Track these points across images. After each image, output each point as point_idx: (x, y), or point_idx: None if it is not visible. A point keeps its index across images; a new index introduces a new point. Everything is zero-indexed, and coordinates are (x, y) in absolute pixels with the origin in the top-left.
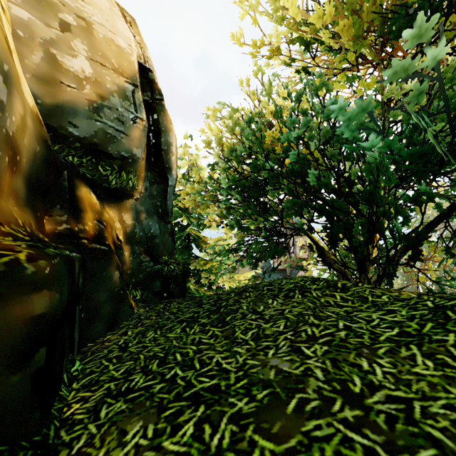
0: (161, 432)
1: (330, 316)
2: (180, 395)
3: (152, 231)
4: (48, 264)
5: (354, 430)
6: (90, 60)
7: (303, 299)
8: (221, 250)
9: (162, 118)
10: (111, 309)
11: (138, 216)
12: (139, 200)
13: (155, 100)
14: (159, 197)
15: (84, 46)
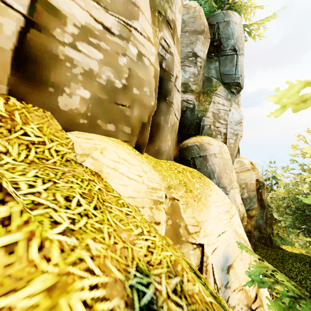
0: (271, 274)
1: (310, 273)
2: (273, 271)
3: (260, 223)
4: (253, 246)
5: (297, 284)
6: (248, 192)
7: (308, 266)
8: (290, 225)
9: (263, 190)
10: (253, 248)
11: (256, 221)
12: (256, 216)
13: (261, 185)
14: (262, 213)
15: (247, 190)
